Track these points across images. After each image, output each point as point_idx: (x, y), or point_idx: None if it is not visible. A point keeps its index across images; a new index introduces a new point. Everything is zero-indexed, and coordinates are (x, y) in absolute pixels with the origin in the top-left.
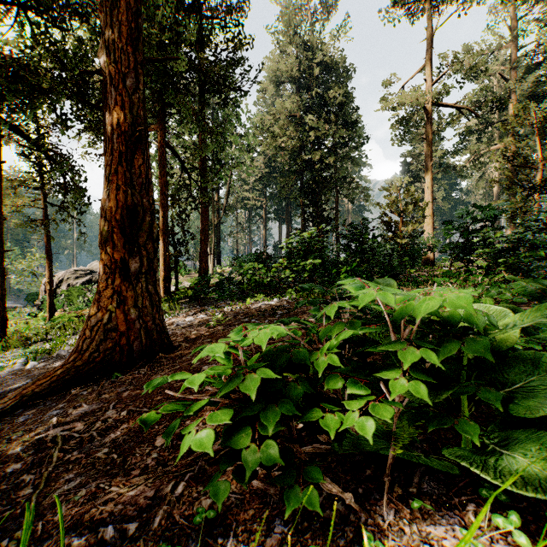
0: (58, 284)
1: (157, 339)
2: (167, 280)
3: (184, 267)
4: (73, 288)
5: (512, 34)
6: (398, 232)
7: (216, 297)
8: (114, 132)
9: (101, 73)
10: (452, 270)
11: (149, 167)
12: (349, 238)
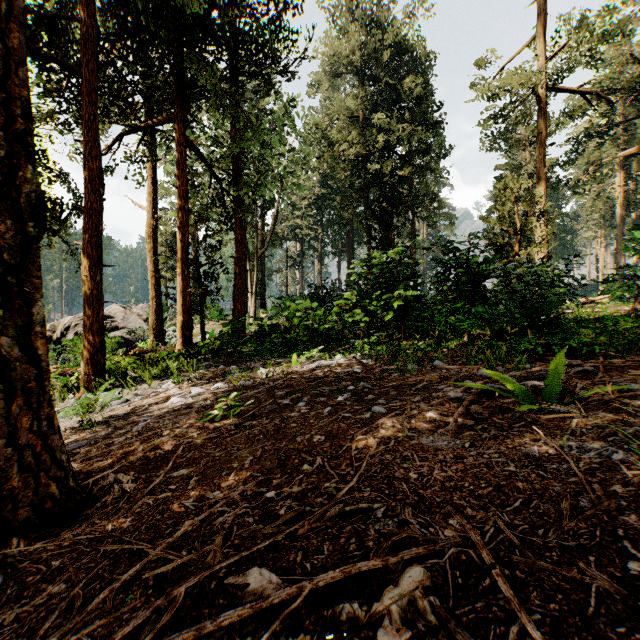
0: (64, 332)
1: (23, 488)
2: (188, 327)
3: (219, 312)
4: (78, 337)
5: None
6: (515, 257)
7: (251, 352)
8: None
9: (78, 19)
10: (601, 312)
11: (12, 17)
12: (446, 265)
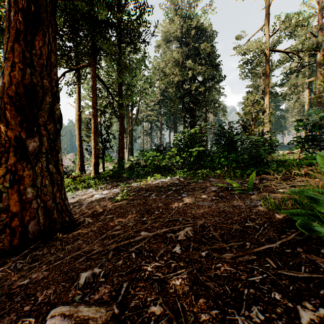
0: None
1: (57, 218)
2: (97, 165)
3: (110, 157)
4: None
5: (320, 7)
6: (252, 131)
7: (128, 176)
8: (11, 9)
9: None
10: (291, 157)
11: (51, 50)
12: (219, 135)
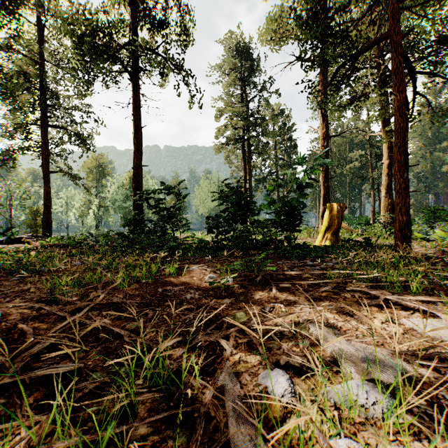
0: None
1: None
2: None
3: None
4: None
5: None
6: None
7: None
8: None
9: None
10: None
11: None
12: None
